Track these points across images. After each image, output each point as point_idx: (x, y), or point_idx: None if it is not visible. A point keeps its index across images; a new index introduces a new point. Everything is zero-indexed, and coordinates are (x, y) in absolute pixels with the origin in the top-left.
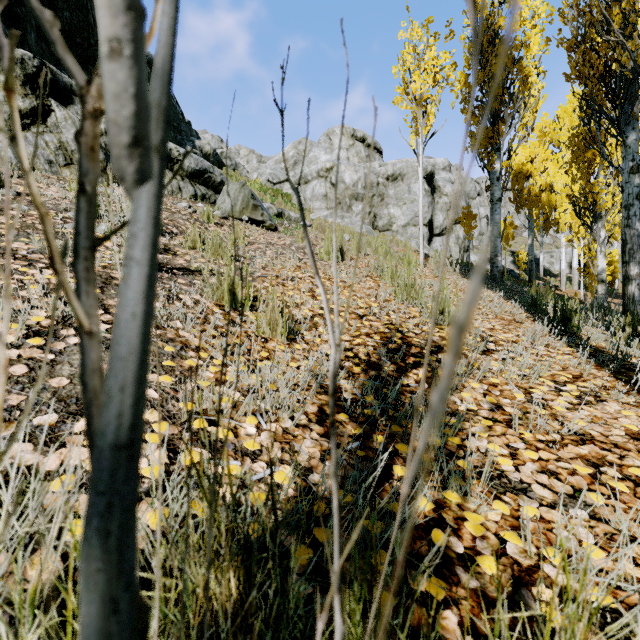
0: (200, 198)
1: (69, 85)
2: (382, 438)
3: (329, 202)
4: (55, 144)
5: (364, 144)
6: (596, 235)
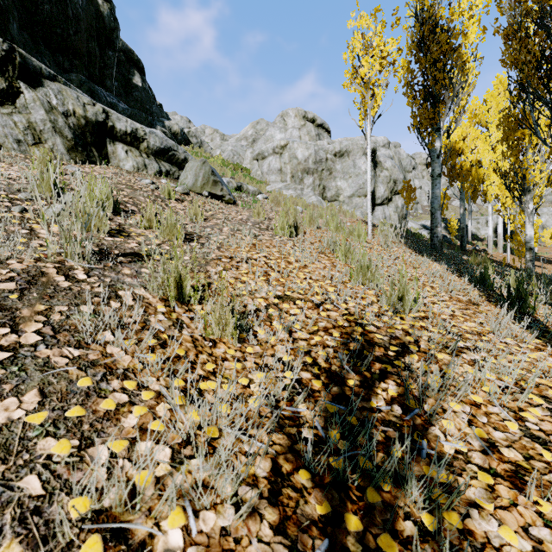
0: (164, 174)
1: (39, 68)
2: (357, 522)
3: (283, 175)
4: (24, 124)
5: (314, 124)
6: (525, 207)
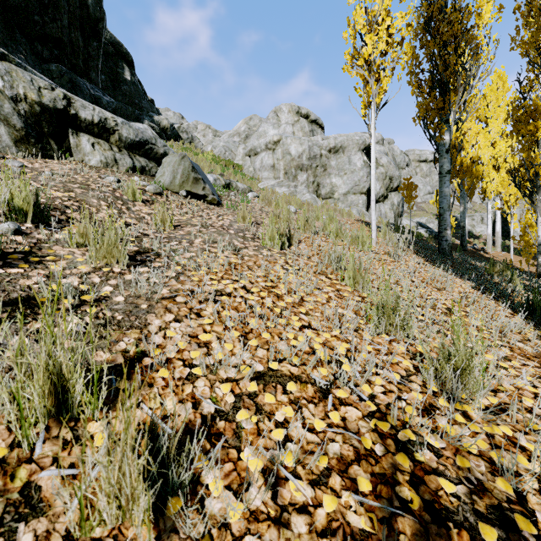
0: (139, 170)
1: None
2: None
3: (276, 172)
4: None
5: (308, 120)
6: (537, 206)
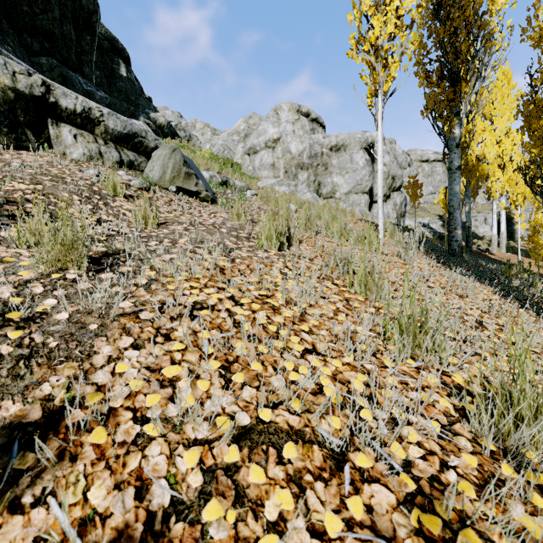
0: (127, 165)
1: None
2: None
3: (276, 171)
4: None
5: (308, 118)
6: None
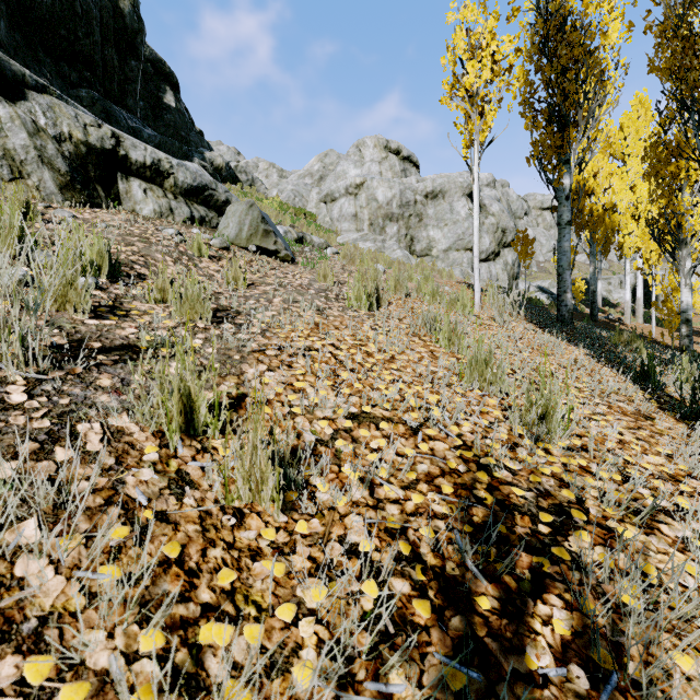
0: (198, 221)
1: (20, 75)
2: None
3: (359, 223)
4: None
5: (399, 157)
6: (680, 265)
